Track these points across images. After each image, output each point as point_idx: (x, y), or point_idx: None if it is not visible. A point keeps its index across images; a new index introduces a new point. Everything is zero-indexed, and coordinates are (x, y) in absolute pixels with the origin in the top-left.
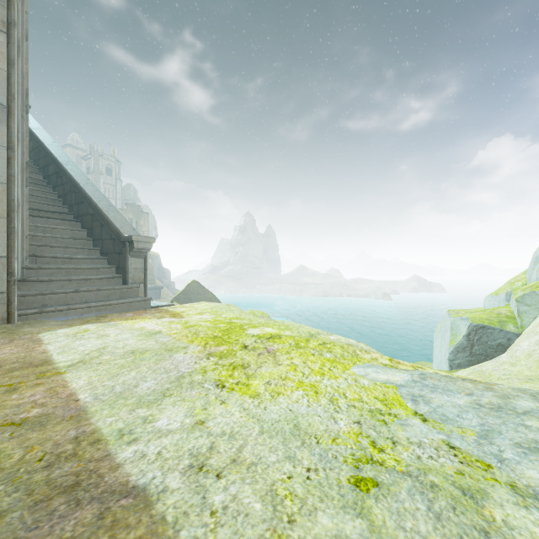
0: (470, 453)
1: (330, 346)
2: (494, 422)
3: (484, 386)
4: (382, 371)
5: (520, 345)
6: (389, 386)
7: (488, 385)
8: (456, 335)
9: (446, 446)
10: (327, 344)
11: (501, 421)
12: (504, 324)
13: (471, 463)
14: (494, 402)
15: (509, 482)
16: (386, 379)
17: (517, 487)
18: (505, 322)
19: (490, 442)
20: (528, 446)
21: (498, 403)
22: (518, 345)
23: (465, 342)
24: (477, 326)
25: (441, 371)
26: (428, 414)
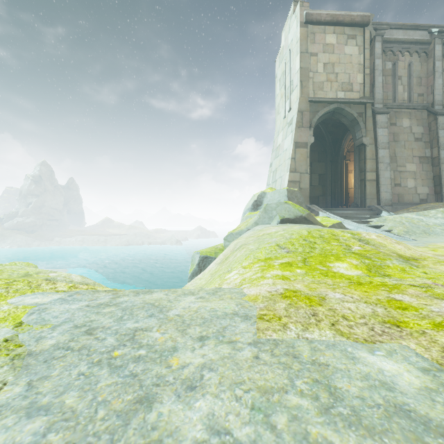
0: (18, 341)
1: (16, 283)
2: (78, 315)
3: (113, 293)
4: (43, 296)
5: (210, 266)
6: (29, 306)
7: (118, 291)
8: (193, 265)
9: (1, 341)
10: (14, 282)
11: (85, 313)
12: (217, 254)
13: (4, 348)
14: (103, 302)
15: (20, 352)
16: (35, 302)
17: (21, 354)
18: (218, 253)
19: (53, 329)
20: (81, 325)
21: (104, 302)
22: (209, 266)
23: (197, 269)
24: (204, 257)
25: (109, 289)
26: (29, 321)
